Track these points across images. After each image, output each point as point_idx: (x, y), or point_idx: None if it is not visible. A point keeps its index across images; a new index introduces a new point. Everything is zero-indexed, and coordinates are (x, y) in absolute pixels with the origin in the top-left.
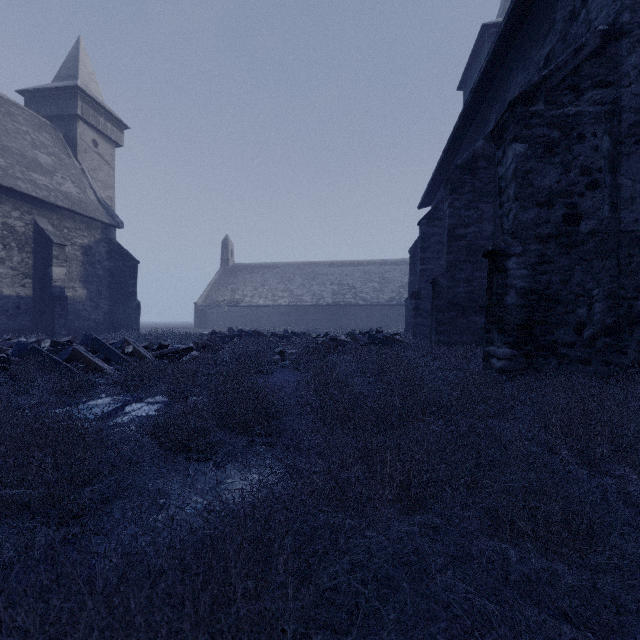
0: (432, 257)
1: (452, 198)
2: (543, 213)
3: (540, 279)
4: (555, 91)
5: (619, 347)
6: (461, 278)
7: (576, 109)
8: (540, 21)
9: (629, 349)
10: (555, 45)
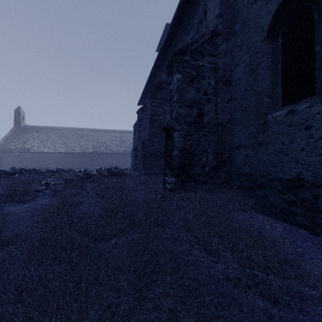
0: (143, 130)
1: (151, 100)
2: (189, 111)
3: (188, 143)
4: (194, 52)
5: (218, 175)
6: (155, 141)
7: (202, 63)
8: (188, 22)
9: (221, 176)
10: (194, 34)
